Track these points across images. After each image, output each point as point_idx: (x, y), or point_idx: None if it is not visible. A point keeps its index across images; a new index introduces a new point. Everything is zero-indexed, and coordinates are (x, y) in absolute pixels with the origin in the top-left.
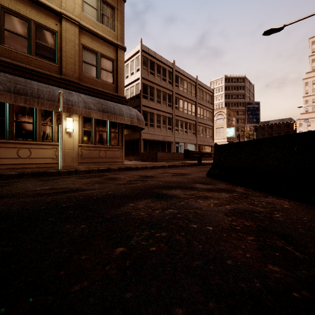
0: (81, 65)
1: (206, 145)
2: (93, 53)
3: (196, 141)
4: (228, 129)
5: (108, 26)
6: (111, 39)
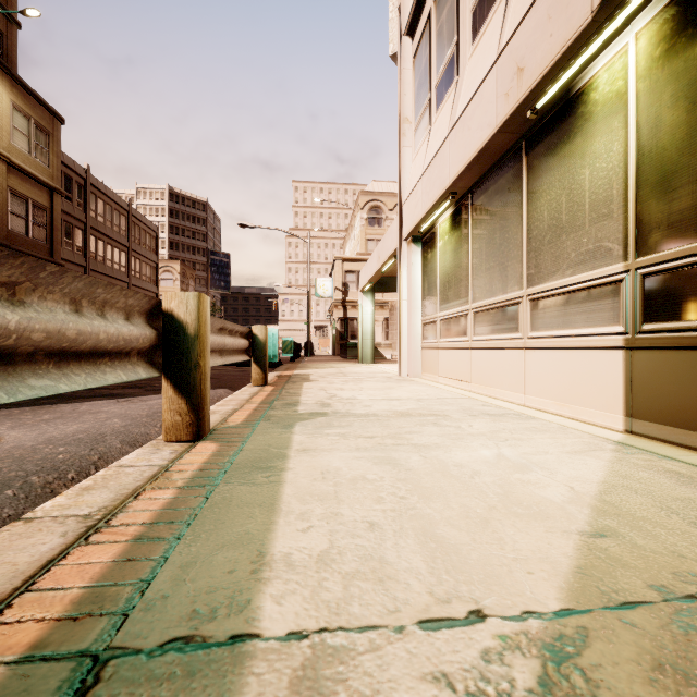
0: (8, 217)
1: None
2: (23, 199)
3: None
4: None
5: (42, 161)
6: (47, 180)
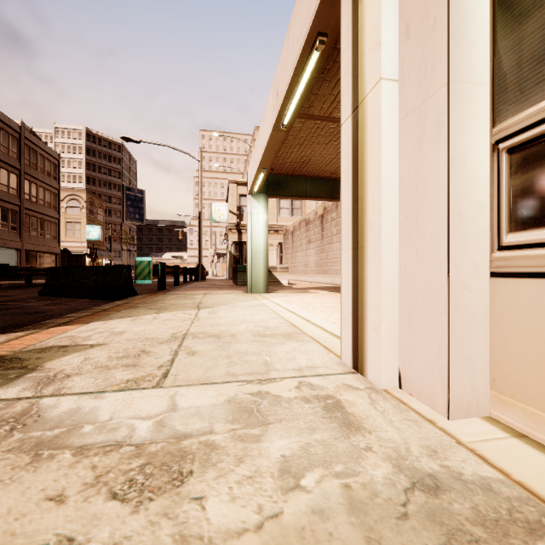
0: None
1: (45, 253)
2: None
3: (21, 244)
4: (89, 227)
5: None
6: None
